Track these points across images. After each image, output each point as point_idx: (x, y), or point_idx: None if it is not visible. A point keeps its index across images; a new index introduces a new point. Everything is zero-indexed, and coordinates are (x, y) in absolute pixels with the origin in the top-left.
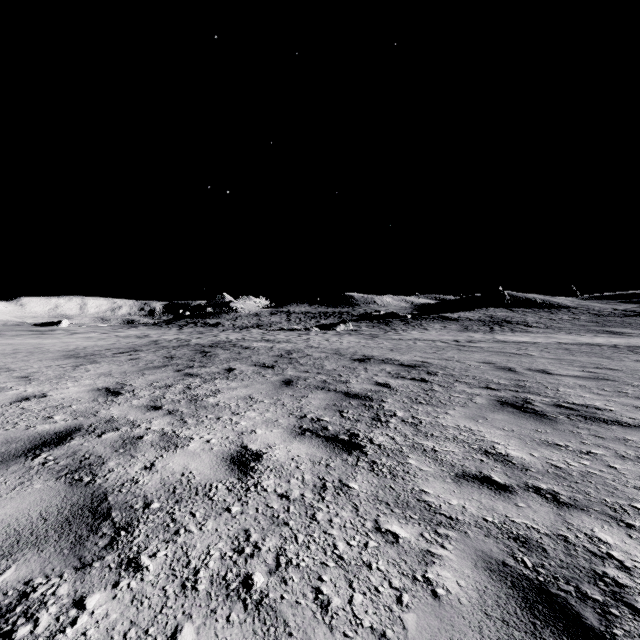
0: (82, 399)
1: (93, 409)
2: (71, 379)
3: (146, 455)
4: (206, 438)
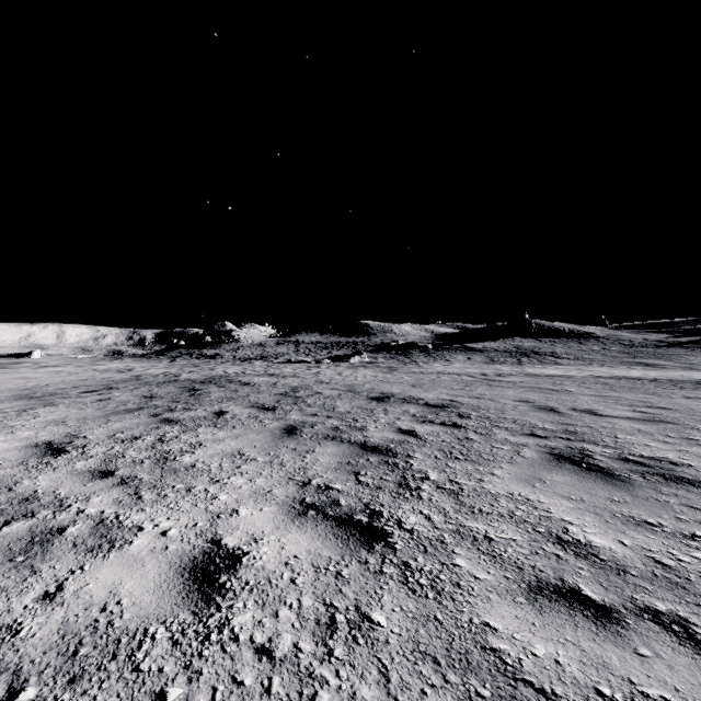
0: (5, 462)
1: (12, 479)
2: (6, 430)
3: (56, 567)
4: (162, 527)
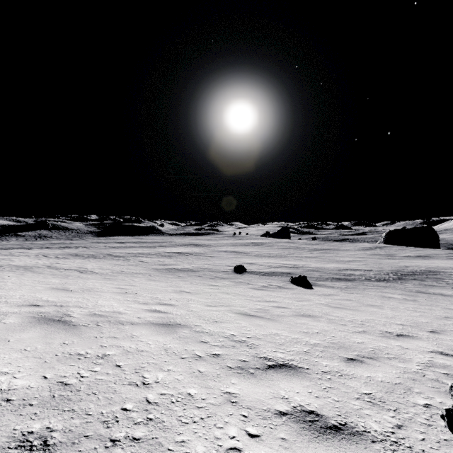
0: None
1: None
2: None
3: None
4: None
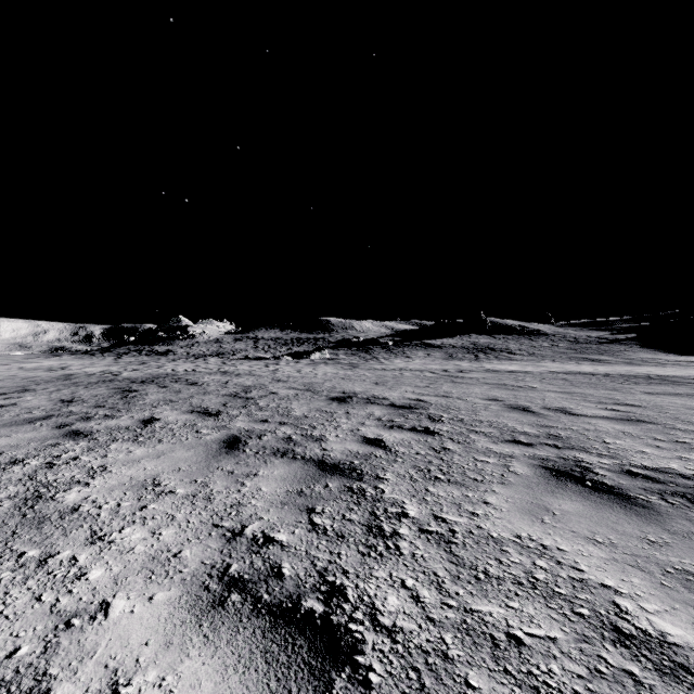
0: None
1: None
2: None
3: None
4: None
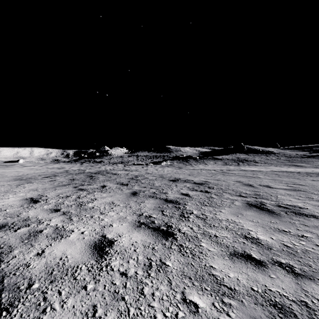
0: (14, 205)
1: (18, 212)
2: (12, 193)
3: (41, 244)
4: (81, 230)
